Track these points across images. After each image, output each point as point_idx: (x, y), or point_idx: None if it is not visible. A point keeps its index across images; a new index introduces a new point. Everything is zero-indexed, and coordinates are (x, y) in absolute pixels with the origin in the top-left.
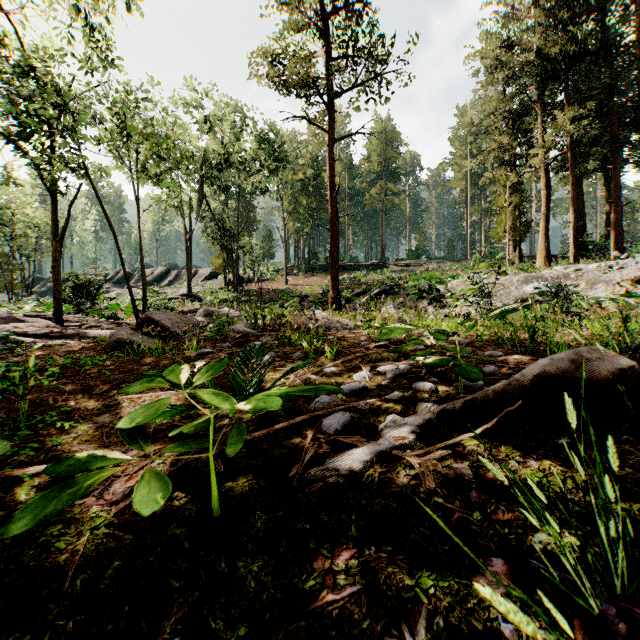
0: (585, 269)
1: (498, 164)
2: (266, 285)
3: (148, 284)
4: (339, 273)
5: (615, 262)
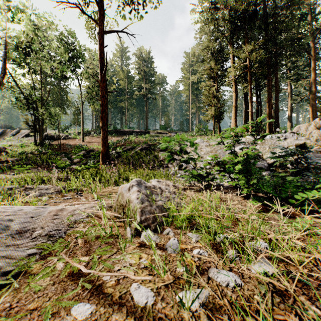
0: (265, 138)
1: (208, 78)
2: (69, 141)
3: None
4: (120, 136)
5: (281, 134)
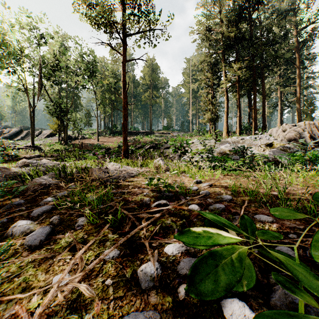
0: (245, 138)
1: (205, 86)
2: (86, 141)
3: (6, 138)
4: (128, 136)
5: (258, 136)
